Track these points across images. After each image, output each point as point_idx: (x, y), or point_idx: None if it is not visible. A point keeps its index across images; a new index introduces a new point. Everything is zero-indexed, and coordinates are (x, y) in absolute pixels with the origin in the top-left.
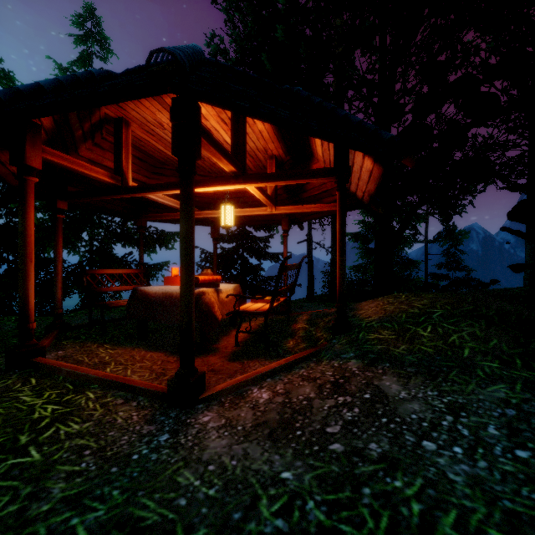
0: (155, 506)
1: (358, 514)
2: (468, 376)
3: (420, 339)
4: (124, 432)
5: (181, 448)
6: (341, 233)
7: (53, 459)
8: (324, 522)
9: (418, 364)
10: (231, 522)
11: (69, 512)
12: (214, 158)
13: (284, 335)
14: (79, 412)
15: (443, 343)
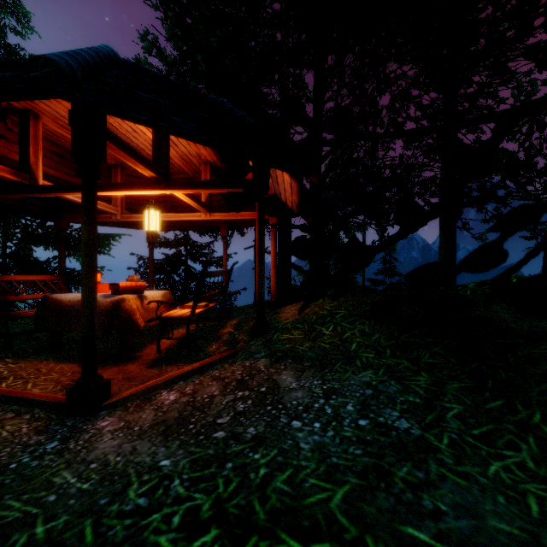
0: (20, 506)
1: (214, 484)
2: (349, 366)
3: (322, 337)
4: (8, 445)
5: (68, 452)
6: (260, 241)
7: None
8: (182, 494)
9: (314, 358)
10: (96, 507)
11: None
12: (129, 162)
13: (210, 340)
14: None
15: (339, 339)
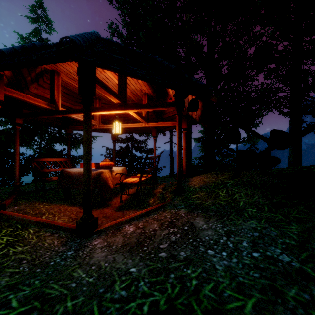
0: (57, 288)
1: (164, 287)
2: (239, 216)
3: (219, 197)
4: (48, 251)
5: (79, 258)
6: (179, 138)
7: (3, 265)
8: (146, 291)
9: (216, 210)
10: (98, 294)
11: (9, 292)
12: (106, 95)
13: (149, 196)
14: (23, 240)
15: (230, 199)
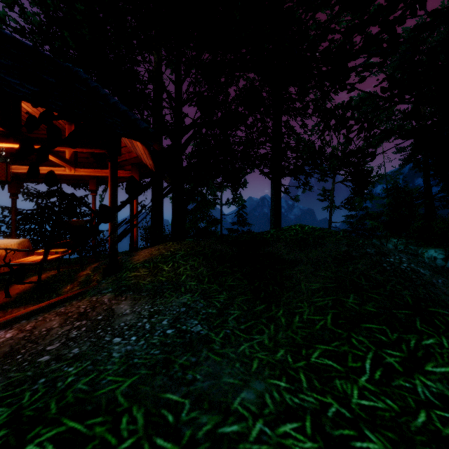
0: None
1: (20, 397)
2: (175, 292)
3: (162, 273)
4: None
5: None
6: (112, 195)
7: None
8: None
9: (151, 289)
10: None
11: None
12: None
13: (67, 282)
14: None
15: (174, 273)
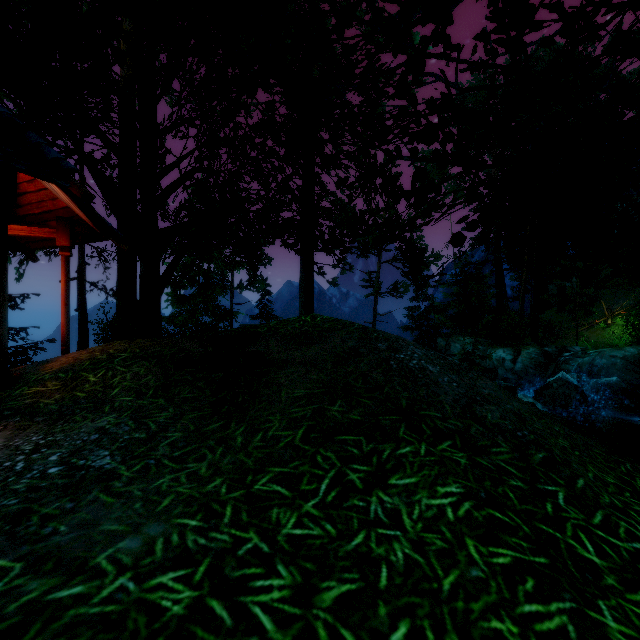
0: None
1: None
2: (93, 413)
3: (84, 386)
4: None
5: None
6: None
7: None
8: None
9: (55, 411)
10: None
11: None
12: None
13: None
14: None
15: (103, 386)
